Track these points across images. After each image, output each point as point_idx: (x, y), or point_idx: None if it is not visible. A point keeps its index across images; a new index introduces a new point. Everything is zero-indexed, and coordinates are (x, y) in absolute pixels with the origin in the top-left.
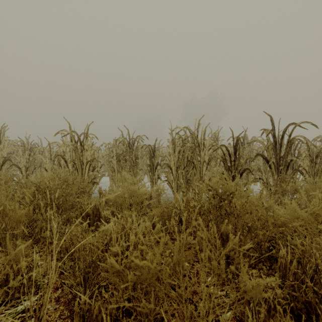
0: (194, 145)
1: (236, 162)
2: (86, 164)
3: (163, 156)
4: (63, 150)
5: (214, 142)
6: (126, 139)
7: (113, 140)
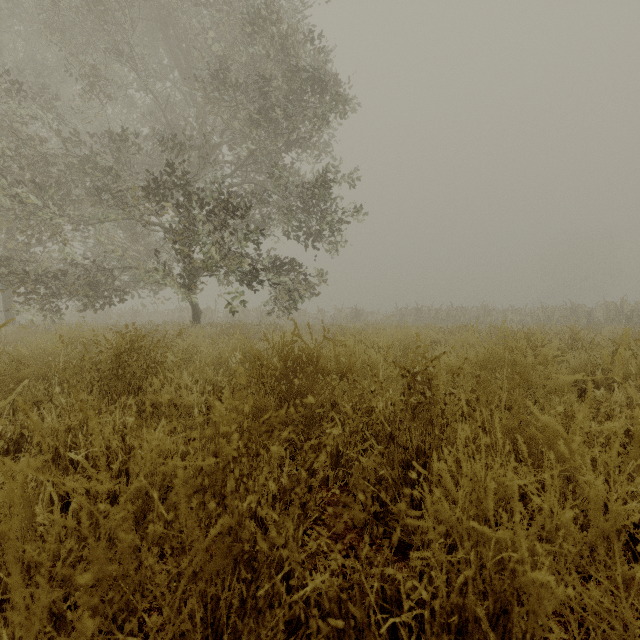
0: (615, 312)
1: (632, 320)
2: (556, 321)
3: (597, 317)
4: (535, 315)
5: (636, 309)
6: (569, 307)
7: (557, 307)
